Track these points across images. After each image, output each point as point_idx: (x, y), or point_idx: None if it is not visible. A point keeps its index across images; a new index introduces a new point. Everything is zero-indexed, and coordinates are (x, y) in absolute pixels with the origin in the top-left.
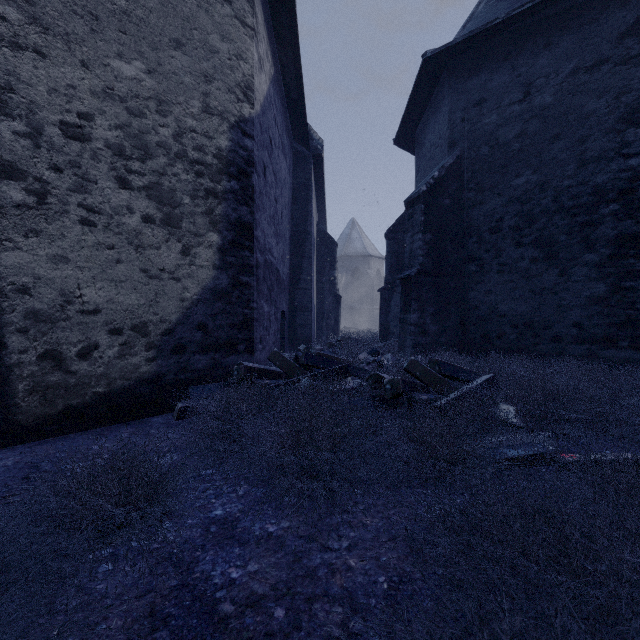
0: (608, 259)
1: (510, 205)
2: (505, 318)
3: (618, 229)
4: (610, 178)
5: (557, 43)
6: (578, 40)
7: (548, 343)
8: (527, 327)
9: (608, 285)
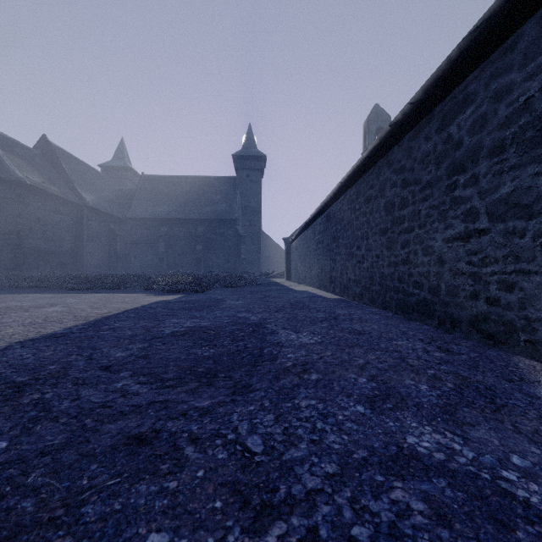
0: (13, 249)
1: None
2: None
3: (16, 242)
4: (14, 229)
5: None
6: (5, 189)
7: None
8: None
9: (13, 255)
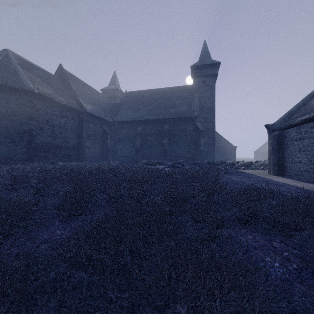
0: (26, 144)
1: (3, 128)
2: (1, 156)
3: (28, 139)
4: (27, 128)
5: (15, 95)
6: (20, 97)
7: (13, 161)
8: (8, 158)
9: (26, 149)
